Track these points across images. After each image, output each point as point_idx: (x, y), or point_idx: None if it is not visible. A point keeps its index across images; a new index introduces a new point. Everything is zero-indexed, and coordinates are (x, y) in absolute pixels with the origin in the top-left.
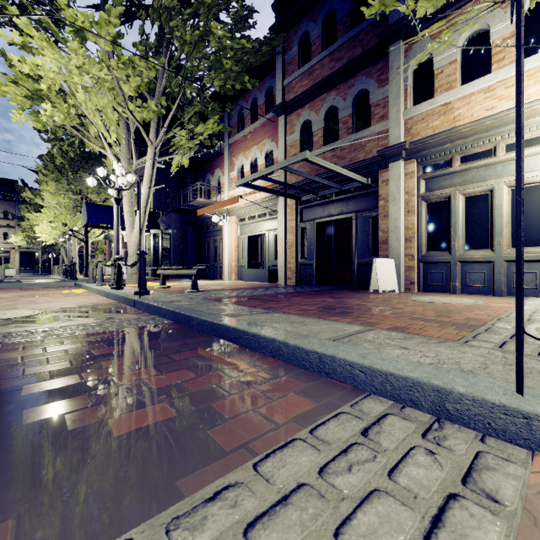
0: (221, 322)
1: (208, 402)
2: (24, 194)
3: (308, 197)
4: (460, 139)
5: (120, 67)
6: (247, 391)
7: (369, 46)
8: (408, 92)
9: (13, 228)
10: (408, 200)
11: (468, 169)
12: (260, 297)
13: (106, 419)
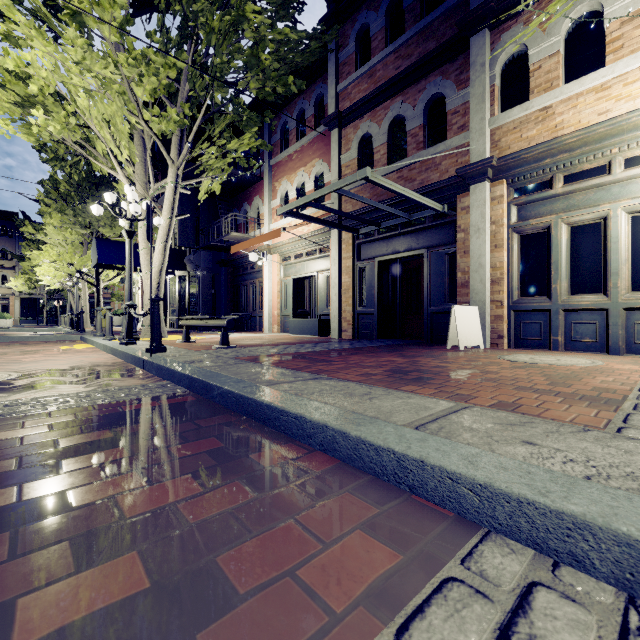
0: (250, 395)
1: (212, 550)
2: (23, 229)
3: (368, 230)
4: (564, 153)
5: (130, 64)
6: (281, 525)
7: (445, 39)
8: (496, 95)
9: (12, 270)
10: (496, 231)
11: (574, 191)
12: (307, 355)
13: (15, 599)
